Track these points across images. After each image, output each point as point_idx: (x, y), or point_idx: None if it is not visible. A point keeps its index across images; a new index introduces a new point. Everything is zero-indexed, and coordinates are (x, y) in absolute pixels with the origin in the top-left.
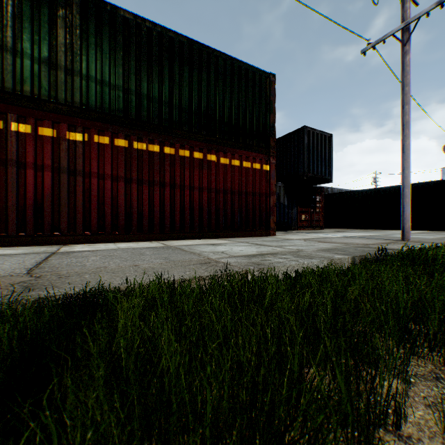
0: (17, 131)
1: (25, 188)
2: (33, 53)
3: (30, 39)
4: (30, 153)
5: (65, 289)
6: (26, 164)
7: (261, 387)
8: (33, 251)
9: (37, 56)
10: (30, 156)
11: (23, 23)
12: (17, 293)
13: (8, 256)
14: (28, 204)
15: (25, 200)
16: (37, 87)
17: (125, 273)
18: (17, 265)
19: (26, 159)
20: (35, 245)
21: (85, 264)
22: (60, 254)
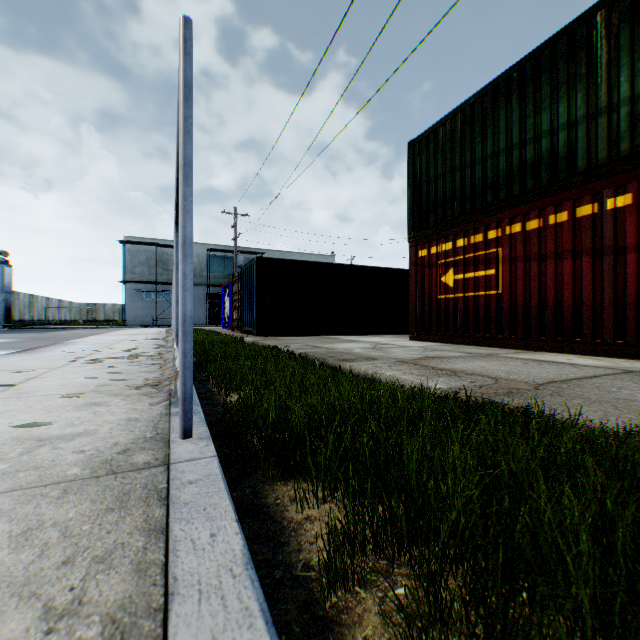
0: (610, 208)
1: (620, 280)
2: (631, 92)
3: (627, 77)
4: (627, 232)
5: (523, 403)
6: (622, 248)
7: (430, 494)
8: (611, 365)
9: (636, 93)
10: (627, 236)
11: (618, 63)
12: (492, 394)
13: (569, 366)
14: (624, 302)
15: (620, 297)
16: (636, 137)
17: (627, 413)
18: (553, 375)
19: (622, 241)
20: (633, 359)
21: (617, 391)
22: (627, 374)
